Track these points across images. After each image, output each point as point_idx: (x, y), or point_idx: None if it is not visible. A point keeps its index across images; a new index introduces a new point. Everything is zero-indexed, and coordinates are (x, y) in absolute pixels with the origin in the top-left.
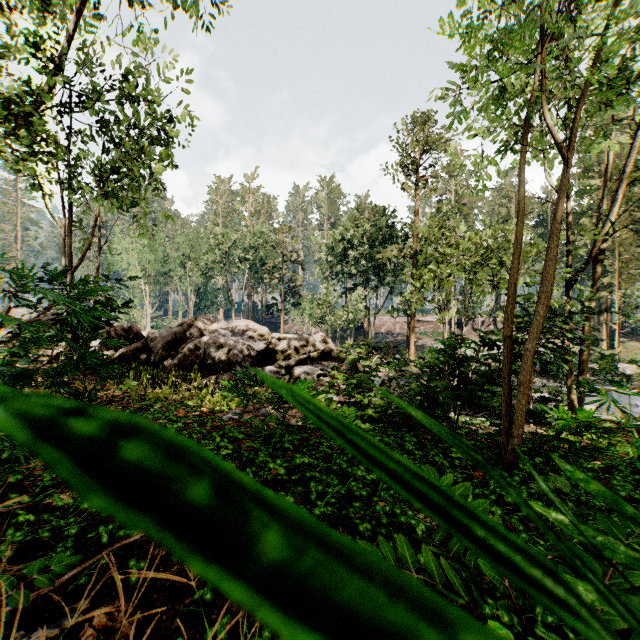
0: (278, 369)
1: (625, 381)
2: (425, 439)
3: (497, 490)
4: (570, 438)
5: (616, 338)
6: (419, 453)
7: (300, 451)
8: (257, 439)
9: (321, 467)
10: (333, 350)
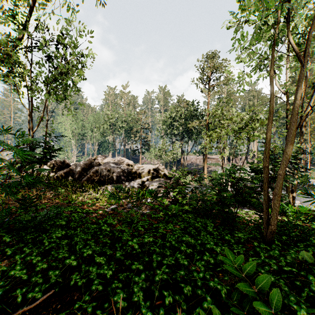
0: (138, 182)
1: (314, 188)
2: (217, 223)
3: (266, 260)
4: (297, 222)
5: (308, 166)
6: (216, 233)
7: (148, 230)
8: (124, 224)
9: (159, 242)
10: (166, 173)
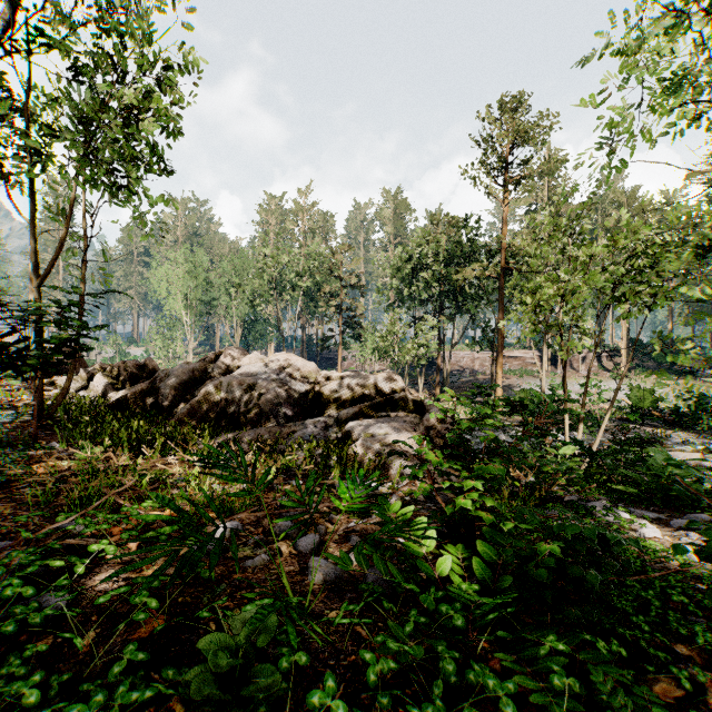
0: (327, 423)
1: None
2: None
3: None
4: None
5: None
6: None
7: None
8: None
9: None
10: (407, 396)
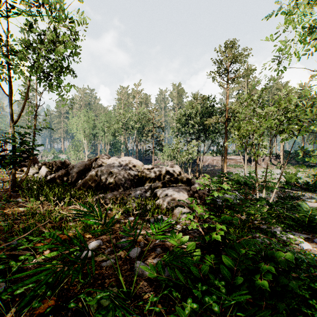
0: (146, 189)
1: None
2: None
3: None
4: None
5: None
6: None
7: None
8: None
9: None
10: (183, 177)
